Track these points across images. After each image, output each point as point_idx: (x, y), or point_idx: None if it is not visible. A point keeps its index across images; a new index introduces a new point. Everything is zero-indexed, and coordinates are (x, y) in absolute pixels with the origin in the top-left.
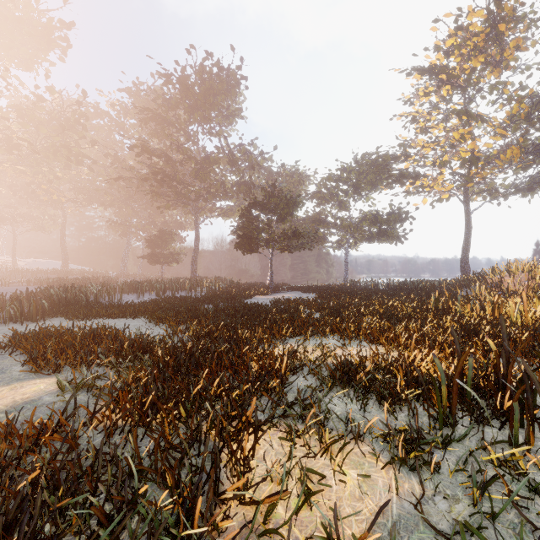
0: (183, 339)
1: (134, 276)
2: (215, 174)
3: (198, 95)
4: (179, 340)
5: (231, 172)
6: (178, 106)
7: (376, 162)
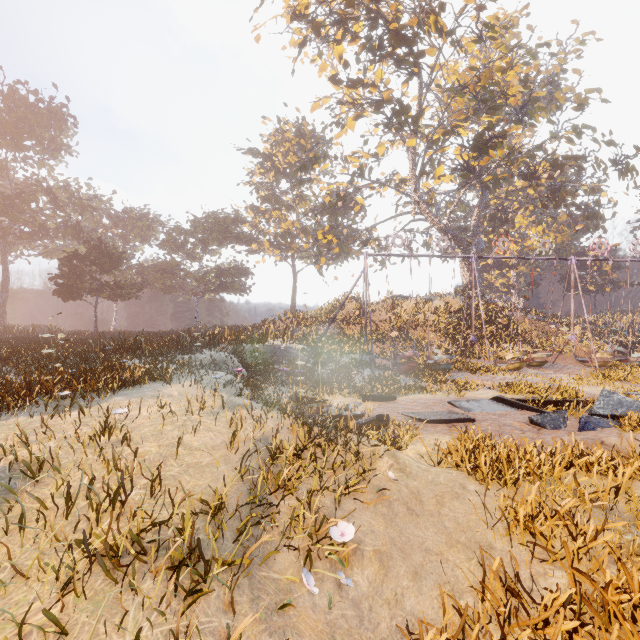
0: None
1: None
2: (33, 211)
3: (7, 124)
4: None
5: (55, 213)
6: None
7: (220, 222)
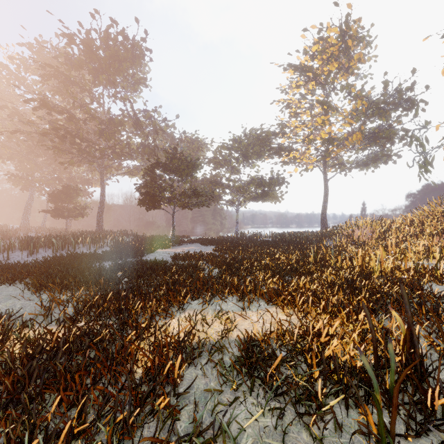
0: (58, 318)
1: (37, 229)
2: (120, 135)
3: (103, 59)
4: (43, 328)
5: (136, 134)
6: (82, 67)
7: (261, 136)
